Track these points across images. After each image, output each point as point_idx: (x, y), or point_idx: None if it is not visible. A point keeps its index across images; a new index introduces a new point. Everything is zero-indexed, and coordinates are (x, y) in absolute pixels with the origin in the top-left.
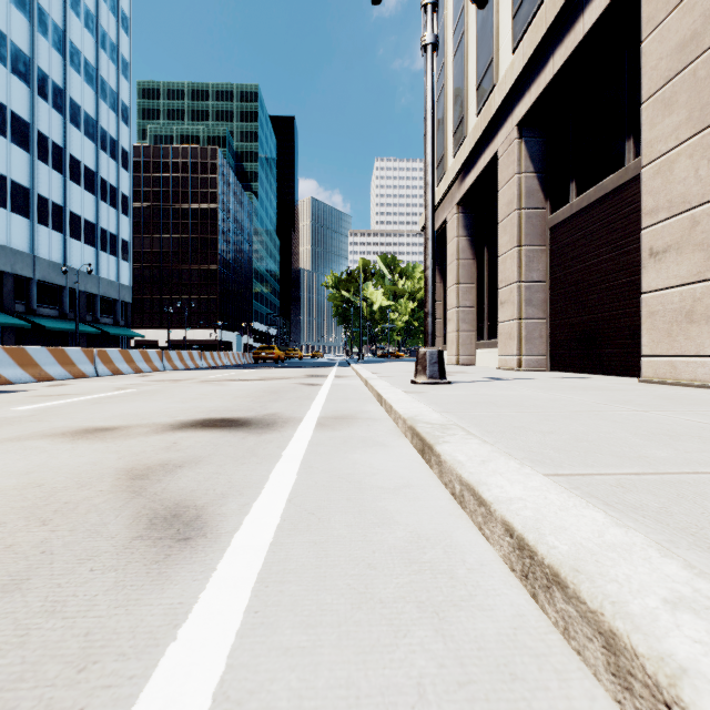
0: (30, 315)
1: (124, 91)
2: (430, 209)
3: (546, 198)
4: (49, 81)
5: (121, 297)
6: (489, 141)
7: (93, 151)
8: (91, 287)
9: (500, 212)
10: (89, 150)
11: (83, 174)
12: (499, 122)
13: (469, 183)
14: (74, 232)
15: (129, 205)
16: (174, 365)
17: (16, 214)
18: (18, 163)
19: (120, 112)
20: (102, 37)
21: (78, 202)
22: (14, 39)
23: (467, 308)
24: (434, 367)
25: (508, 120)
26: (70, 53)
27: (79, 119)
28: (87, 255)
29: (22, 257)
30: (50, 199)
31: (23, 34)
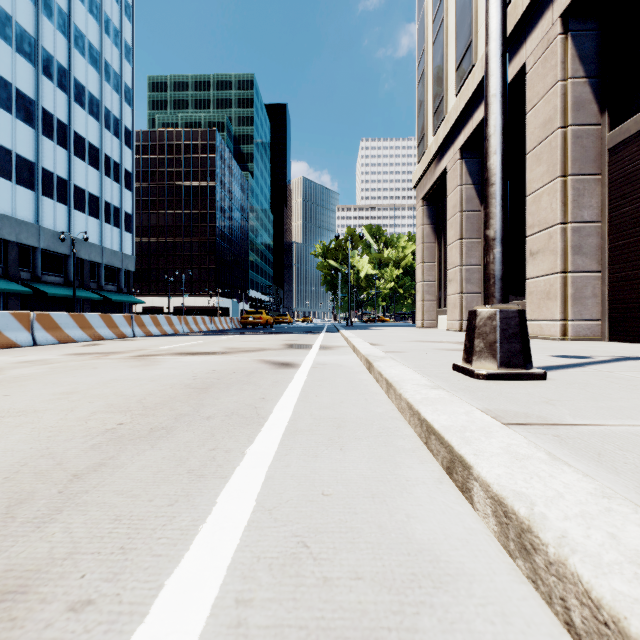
0: (35, 282)
1: (127, 74)
2: (500, 36)
3: (602, 109)
4: (54, 62)
5: (124, 266)
6: (511, 56)
7: (97, 129)
8: (95, 257)
9: (531, 138)
10: (93, 128)
11: (87, 150)
12: (529, 25)
13: (479, 118)
14: (79, 204)
15: (132, 181)
16: (147, 331)
17: (21, 186)
18: (23, 138)
19: (123, 93)
20: (106, 22)
21: (82, 176)
22: (20, 20)
23: (472, 267)
24: (512, 344)
25: (545, 15)
26: (74, 36)
27: (83, 98)
28: (91, 226)
29: (27, 227)
30: (55, 173)
31: (28, 16)
